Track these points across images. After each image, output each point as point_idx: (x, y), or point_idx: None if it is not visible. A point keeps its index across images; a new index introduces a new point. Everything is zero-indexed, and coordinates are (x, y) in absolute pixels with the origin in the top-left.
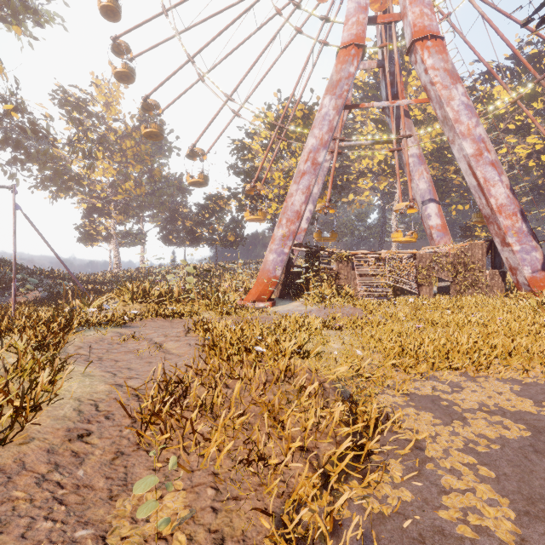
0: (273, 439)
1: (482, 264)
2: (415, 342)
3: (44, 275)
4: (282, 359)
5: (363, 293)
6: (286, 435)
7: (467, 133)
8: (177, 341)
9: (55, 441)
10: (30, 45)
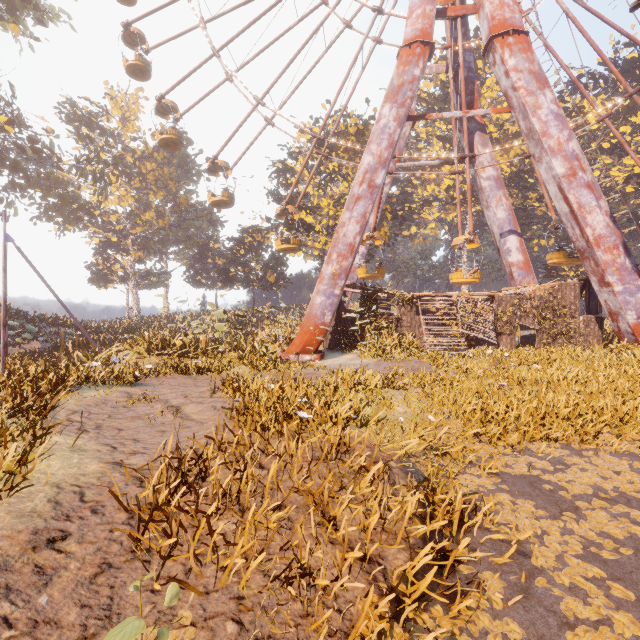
0: (322, 543)
1: (574, 308)
2: (501, 405)
3: (47, 322)
4: (333, 429)
5: (430, 343)
6: (340, 539)
7: (558, 148)
8: (200, 403)
9: (12, 550)
10: (30, 47)
